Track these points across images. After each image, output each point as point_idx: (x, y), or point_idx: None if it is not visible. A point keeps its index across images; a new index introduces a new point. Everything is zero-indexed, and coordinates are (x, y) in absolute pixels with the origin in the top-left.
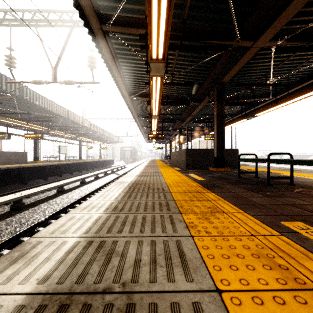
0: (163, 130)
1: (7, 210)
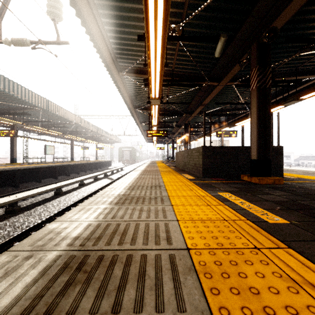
0: (165, 127)
1: None
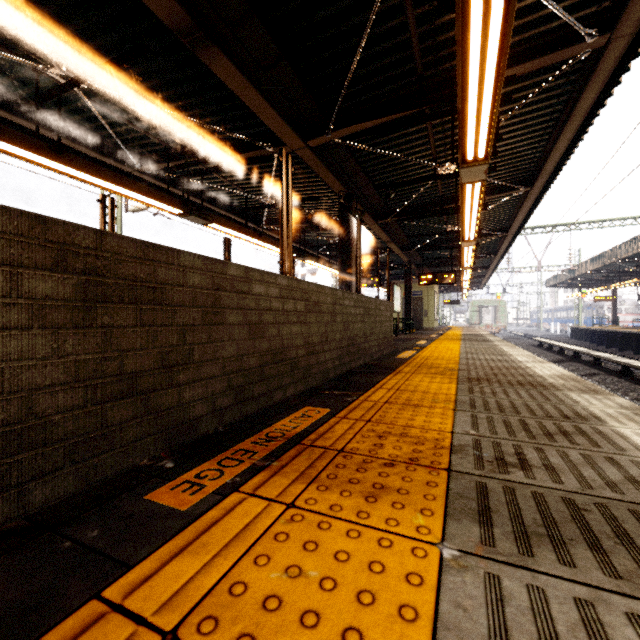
0: None
1: None
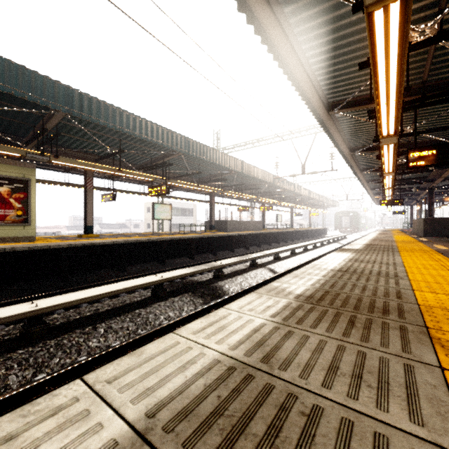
0: (403, 192)
1: (288, 254)
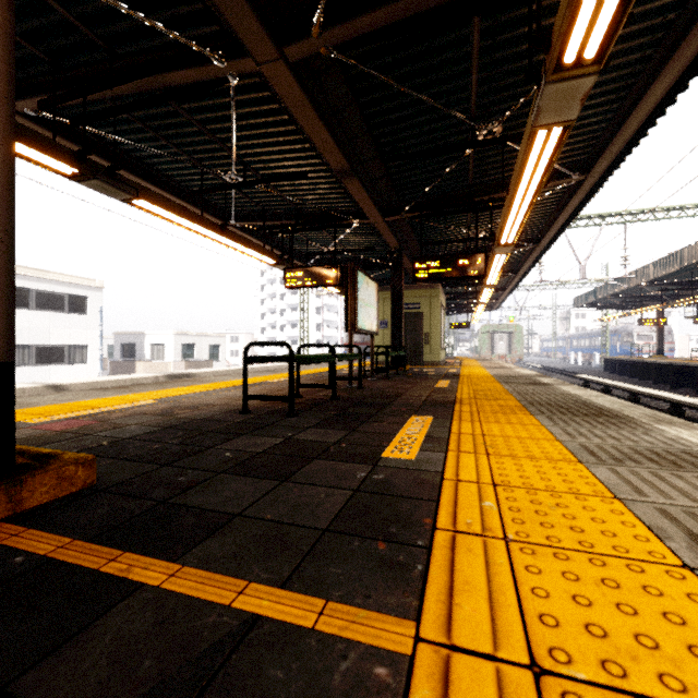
0: None
1: None
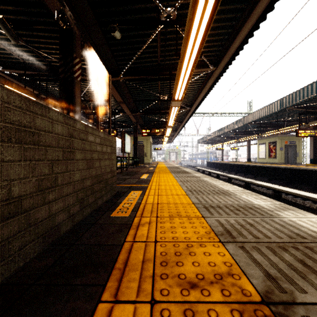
0: None
1: None
